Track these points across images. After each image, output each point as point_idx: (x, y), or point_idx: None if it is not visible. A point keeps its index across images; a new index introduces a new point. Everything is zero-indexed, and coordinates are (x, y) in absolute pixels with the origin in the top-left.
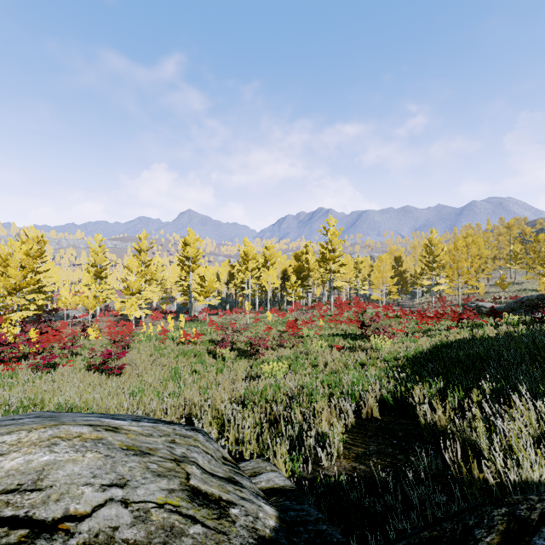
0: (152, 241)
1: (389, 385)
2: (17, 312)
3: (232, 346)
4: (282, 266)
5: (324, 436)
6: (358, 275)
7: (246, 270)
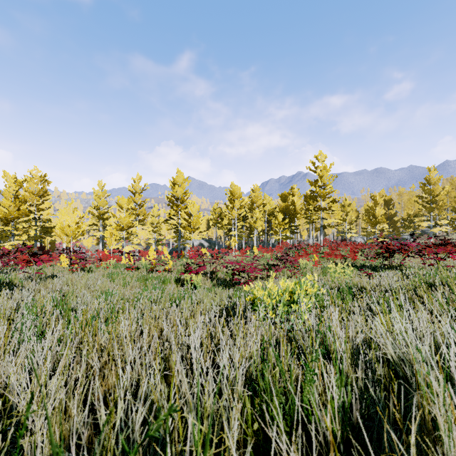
0: (145, 184)
1: None
2: (11, 242)
3: (211, 275)
4: (268, 210)
5: None
6: (346, 218)
7: (232, 209)
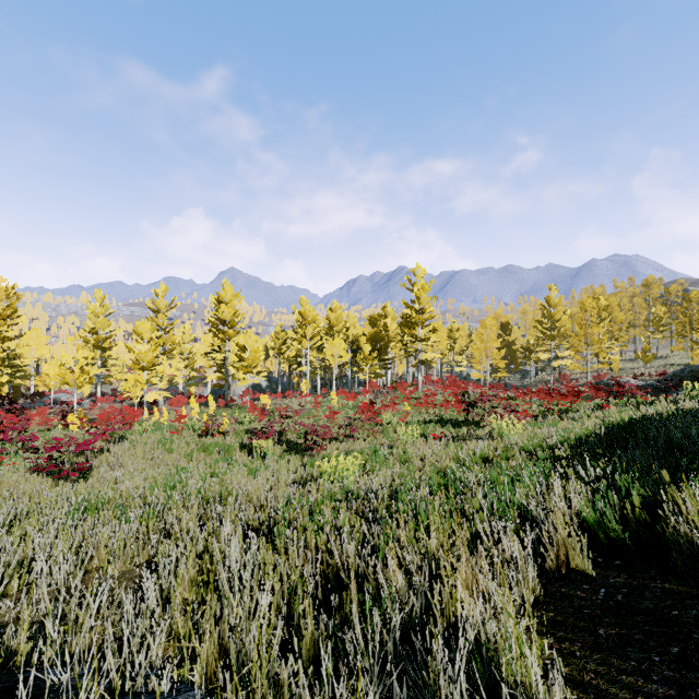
0: (173, 298)
1: (589, 493)
2: None
3: (279, 437)
4: (352, 335)
5: (484, 652)
6: (454, 347)
7: (303, 337)
